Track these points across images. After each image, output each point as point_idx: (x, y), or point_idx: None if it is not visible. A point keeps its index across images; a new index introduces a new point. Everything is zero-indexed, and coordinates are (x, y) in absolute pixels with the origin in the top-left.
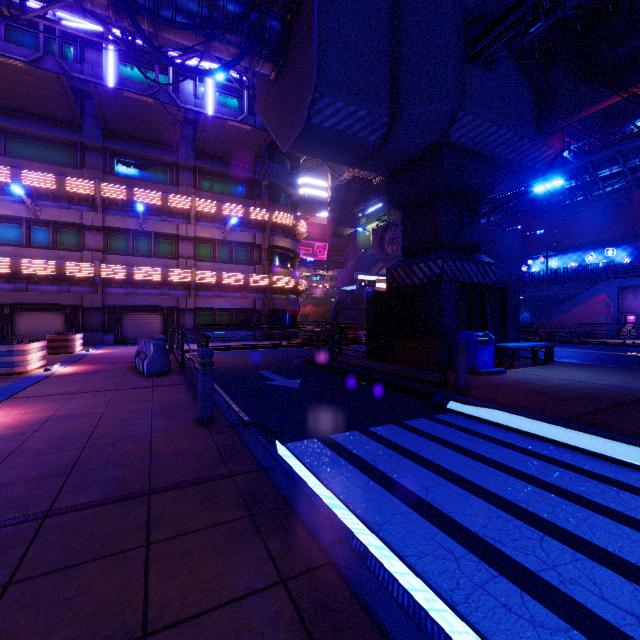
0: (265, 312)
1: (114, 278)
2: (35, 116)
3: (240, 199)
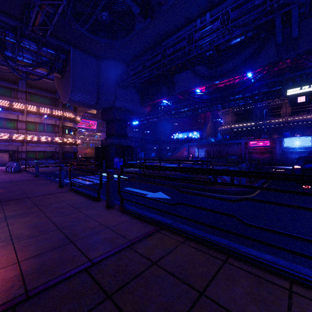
0: (61, 152)
1: None
2: None
3: (49, 106)
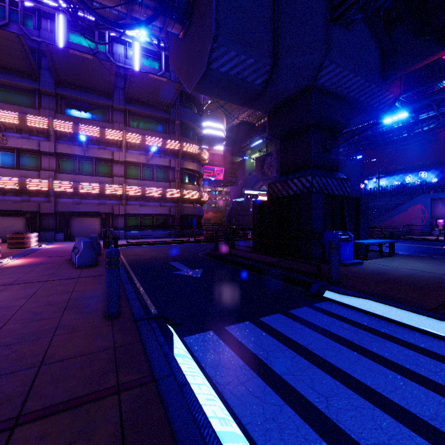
0: (178, 216)
1: (64, 191)
2: (2, 68)
3: (159, 133)
